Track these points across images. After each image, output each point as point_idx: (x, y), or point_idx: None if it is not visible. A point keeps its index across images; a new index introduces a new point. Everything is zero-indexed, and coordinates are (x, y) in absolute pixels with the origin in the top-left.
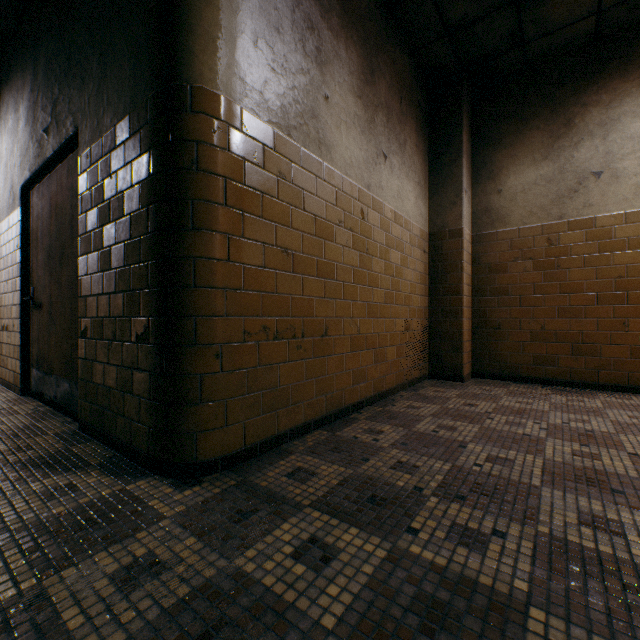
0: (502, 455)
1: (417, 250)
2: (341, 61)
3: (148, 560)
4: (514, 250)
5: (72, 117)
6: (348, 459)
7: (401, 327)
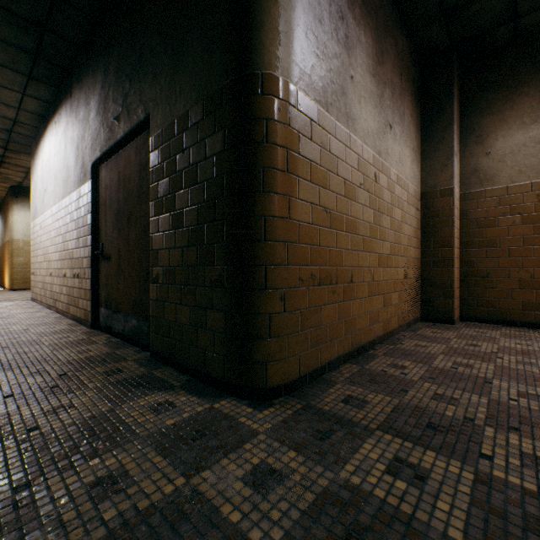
0: (531, 391)
1: (412, 208)
2: (361, 45)
3: (265, 468)
4: (502, 206)
5: (143, 106)
6: (388, 390)
7: (401, 275)
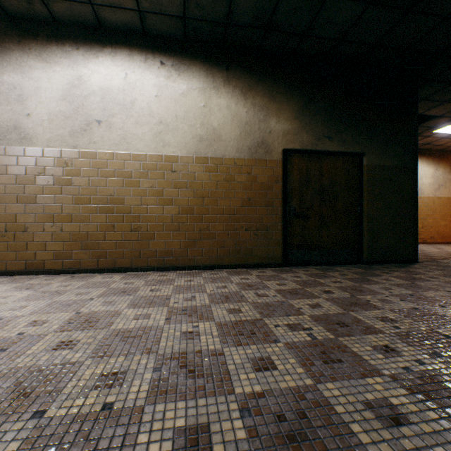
0: None
1: None
2: None
3: None
4: None
5: (359, 147)
6: None
7: None
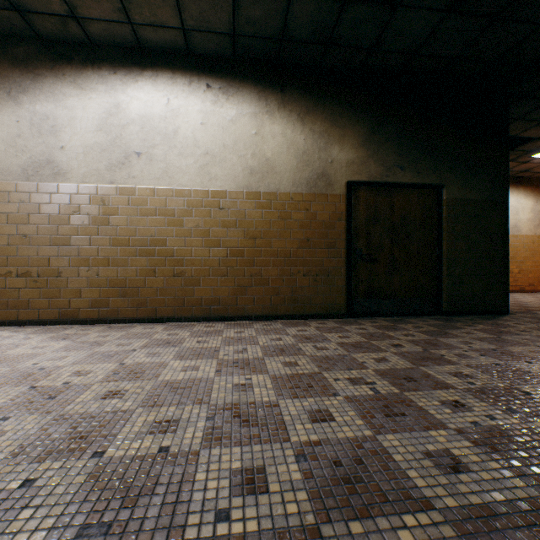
0: None
1: None
2: None
3: None
4: None
5: (438, 177)
6: None
7: None
